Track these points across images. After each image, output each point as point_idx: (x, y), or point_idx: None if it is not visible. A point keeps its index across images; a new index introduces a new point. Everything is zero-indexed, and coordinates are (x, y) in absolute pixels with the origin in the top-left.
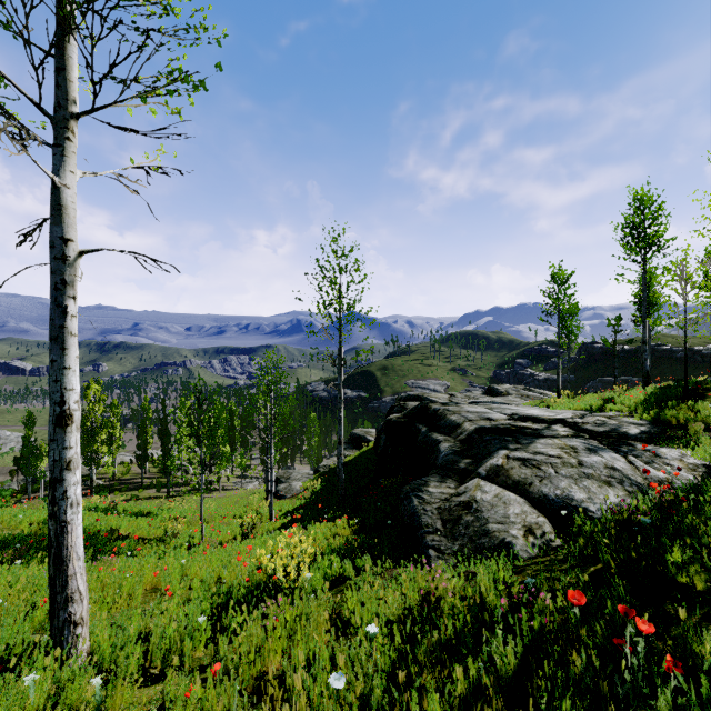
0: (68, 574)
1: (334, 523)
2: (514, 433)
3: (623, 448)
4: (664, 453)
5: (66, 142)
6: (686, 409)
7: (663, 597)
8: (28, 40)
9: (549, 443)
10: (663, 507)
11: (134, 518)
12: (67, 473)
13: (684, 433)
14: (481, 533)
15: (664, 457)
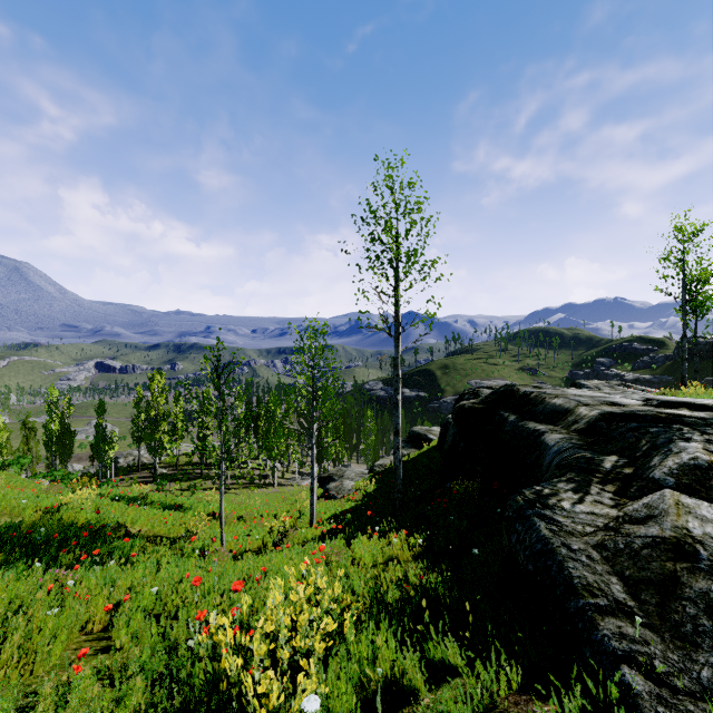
0: None
1: (389, 540)
2: (668, 423)
3: None
4: None
5: None
6: None
7: None
8: None
9: None
10: None
11: (161, 511)
12: None
13: None
14: None
15: None
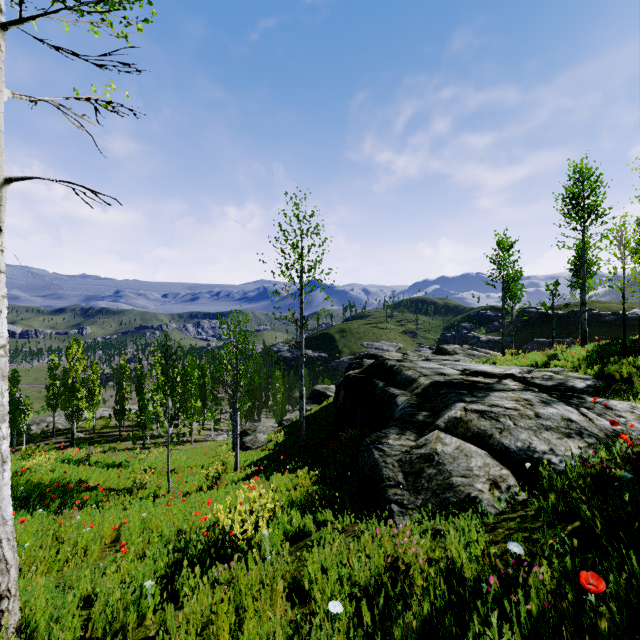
0: None
1: (296, 474)
2: (468, 387)
3: (574, 400)
4: (615, 405)
5: None
6: (627, 364)
7: None
8: None
9: (503, 396)
10: (630, 459)
11: (106, 469)
12: None
13: (629, 387)
14: (445, 487)
15: (616, 409)
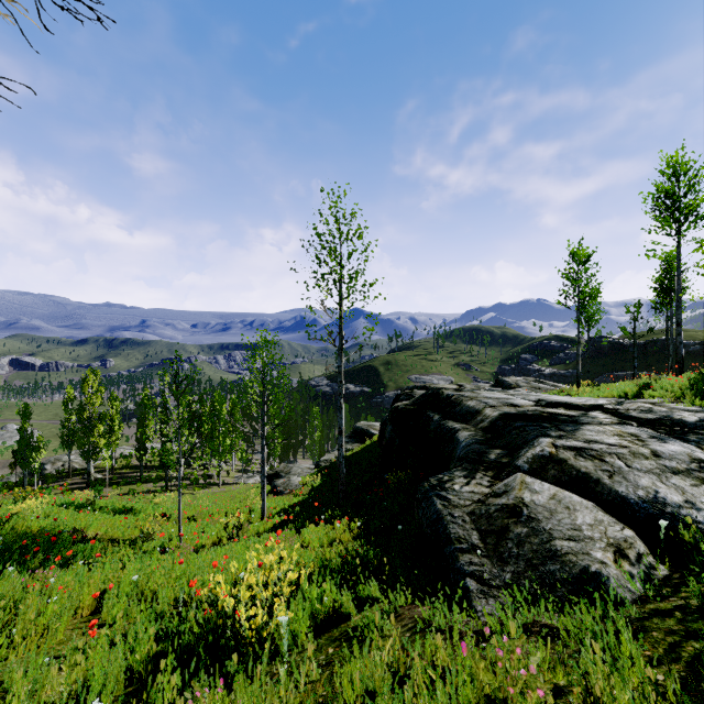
0: None
1: (333, 526)
2: (547, 420)
3: (691, 437)
4: None
5: None
6: None
7: None
8: None
9: (600, 430)
10: None
11: (112, 515)
12: None
13: None
14: (545, 555)
15: None
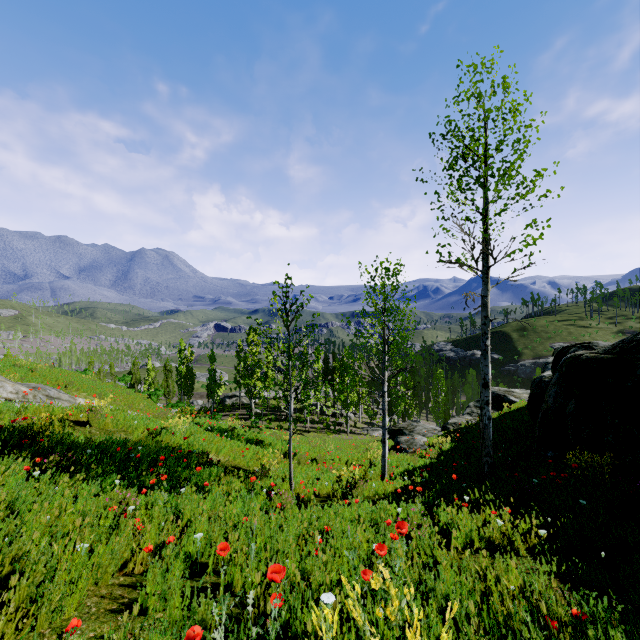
0: None
1: (483, 515)
2: None
3: None
4: None
5: None
6: None
7: None
8: None
9: None
10: None
11: (244, 444)
12: None
13: None
14: None
15: None
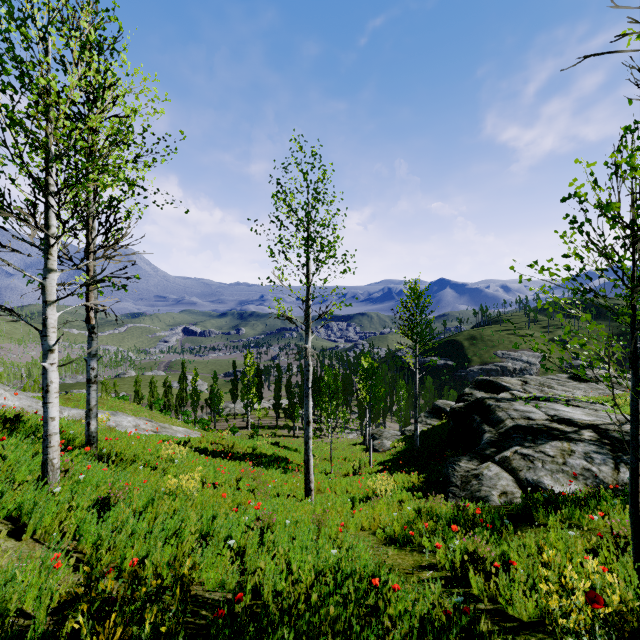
0: (310, 473)
1: (410, 475)
2: (543, 433)
3: (625, 456)
4: None
5: (309, 332)
6: None
7: (527, 521)
8: (305, 314)
9: (556, 446)
10: (590, 495)
11: (290, 451)
12: (310, 440)
13: None
14: (477, 490)
15: None
